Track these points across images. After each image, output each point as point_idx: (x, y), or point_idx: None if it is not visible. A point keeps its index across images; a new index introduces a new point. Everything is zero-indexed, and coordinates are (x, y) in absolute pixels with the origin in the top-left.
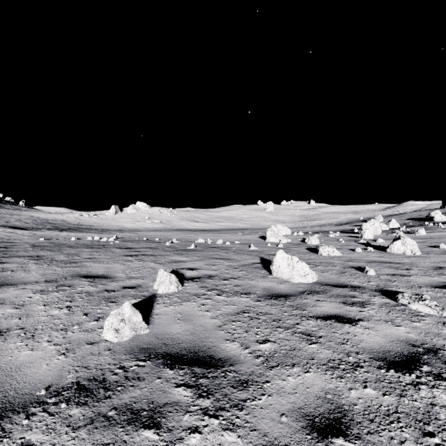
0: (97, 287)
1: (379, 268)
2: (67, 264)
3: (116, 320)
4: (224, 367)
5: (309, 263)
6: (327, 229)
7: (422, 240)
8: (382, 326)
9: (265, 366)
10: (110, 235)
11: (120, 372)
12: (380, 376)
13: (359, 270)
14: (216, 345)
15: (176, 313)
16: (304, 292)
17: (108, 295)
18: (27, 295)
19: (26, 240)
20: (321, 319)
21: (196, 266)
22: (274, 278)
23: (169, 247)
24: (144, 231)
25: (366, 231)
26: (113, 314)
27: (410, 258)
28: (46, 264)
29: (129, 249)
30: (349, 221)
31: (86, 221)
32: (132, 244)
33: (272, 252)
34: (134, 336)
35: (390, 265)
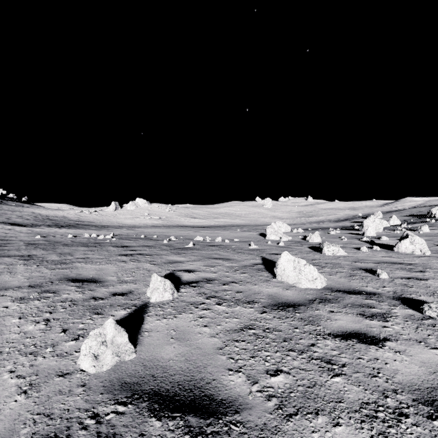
0: (84, 294)
1: (390, 270)
2: (58, 265)
3: (95, 344)
4: (227, 416)
5: (314, 263)
6: (326, 226)
7: (427, 237)
8: (415, 349)
9: (280, 413)
10: (108, 232)
11: (91, 424)
12: (435, 433)
13: (370, 273)
14: (216, 378)
15: (170, 329)
16: (314, 300)
17: (94, 305)
18: (4, 304)
19: (22, 238)
20: (340, 338)
21: (194, 267)
22: (279, 282)
23: (167, 246)
24: (143, 227)
25: (368, 228)
26: (92, 335)
27: (421, 258)
28: (35, 265)
29: (125, 248)
30: (347, 217)
31: (87, 218)
32: (129, 242)
33: (273, 251)
34: (117, 364)
35: (402, 267)
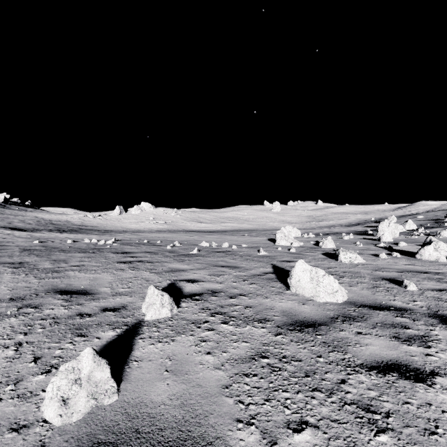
0: (70, 309)
1: (417, 280)
2: (48, 274)
3: (65, 383)
4: None
5: (331, 272)
6: (337, 230)
7: None
8: None
9: None
10: (110, 237)
11: None
12: None
13: (395, 283)
14: (221, 434)
15: (164, 357)
16: (337, 318)
17: (79, 323)
18: None
19: (19, 243)
20: (376, 371)
21: (198, 277)
22: (294, 295)
23: (170, 252)
24: (147, 232)
25: (384, 233)
26: (62, 371)
27: None
28: (24, 274)
29: (125, 254)
30: (359, 221)
31: (90, 222)
32: (130, 247)
33: (284, 258)
34: (92, 411)
35: (429, 276)
